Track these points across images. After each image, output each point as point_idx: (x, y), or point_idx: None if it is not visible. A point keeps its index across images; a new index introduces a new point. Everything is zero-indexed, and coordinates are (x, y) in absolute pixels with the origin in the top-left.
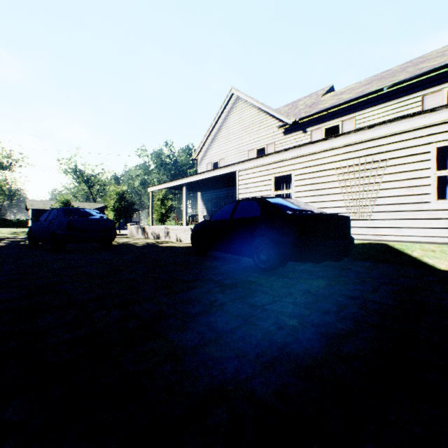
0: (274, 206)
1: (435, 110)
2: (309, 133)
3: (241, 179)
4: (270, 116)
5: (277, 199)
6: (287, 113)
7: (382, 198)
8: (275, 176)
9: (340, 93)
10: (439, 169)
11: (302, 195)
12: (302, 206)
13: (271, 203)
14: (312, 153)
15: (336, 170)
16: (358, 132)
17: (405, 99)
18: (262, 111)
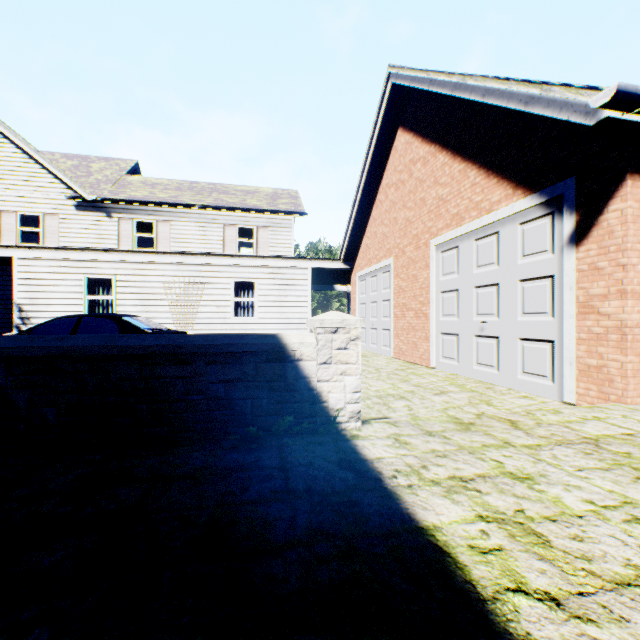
0: (134, 325)
1: (234, 257)
2: (117, 220)
3: (26, 271)
4: (52, 174)
5: (133, 318)
6: (76, 174)
7: (202, 313)
8: (90, 276)
9: (153, 184)
10: (236, 296)
11: (128, 303)
12: (155, 324)
13: (130, 322)
14: (140, 262)
15: (164, 284)
16: (184, 255)
17: (213, 222)
18: (34, 160)
